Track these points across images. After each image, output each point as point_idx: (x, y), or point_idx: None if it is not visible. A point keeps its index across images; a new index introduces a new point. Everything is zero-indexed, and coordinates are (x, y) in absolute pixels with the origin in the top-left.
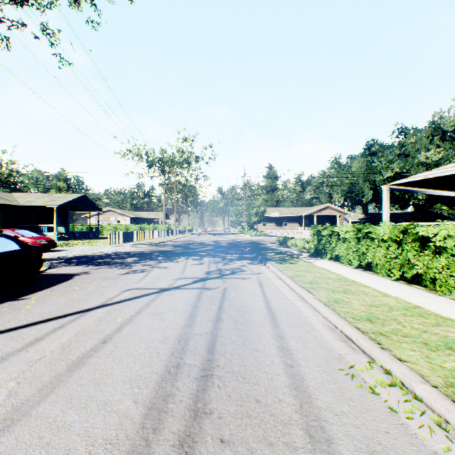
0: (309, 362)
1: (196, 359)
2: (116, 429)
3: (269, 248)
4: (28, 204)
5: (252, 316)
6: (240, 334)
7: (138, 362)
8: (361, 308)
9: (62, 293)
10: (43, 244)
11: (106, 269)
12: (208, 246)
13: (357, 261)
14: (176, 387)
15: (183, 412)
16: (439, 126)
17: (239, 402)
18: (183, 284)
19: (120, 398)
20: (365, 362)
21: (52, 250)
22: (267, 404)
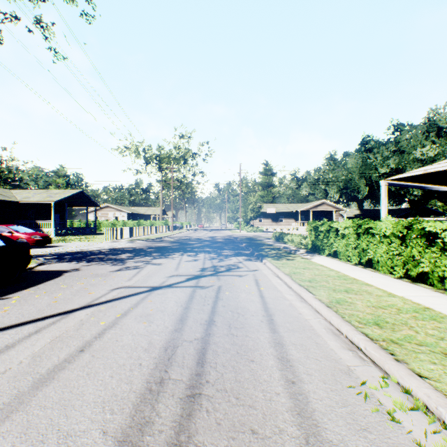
0: (313, 377)
1: (183, 373)
2: None
3: (266, 244)
4: (26, 200)
5: (248, 319)
6: (234, 341)
7: (115, 377)
8: (366, 310)
9: (47, 292)
10: (38, 239)
11: (98, 266)
12: (204, 242)
13: (357, 257)
14: (157, 411)
15: None
16: (435, 123)
17: (232, 433)
18: (176, 281)
19: (87, 427)
20: (378, 378)
21: (48, 246)
22: (265, 436)
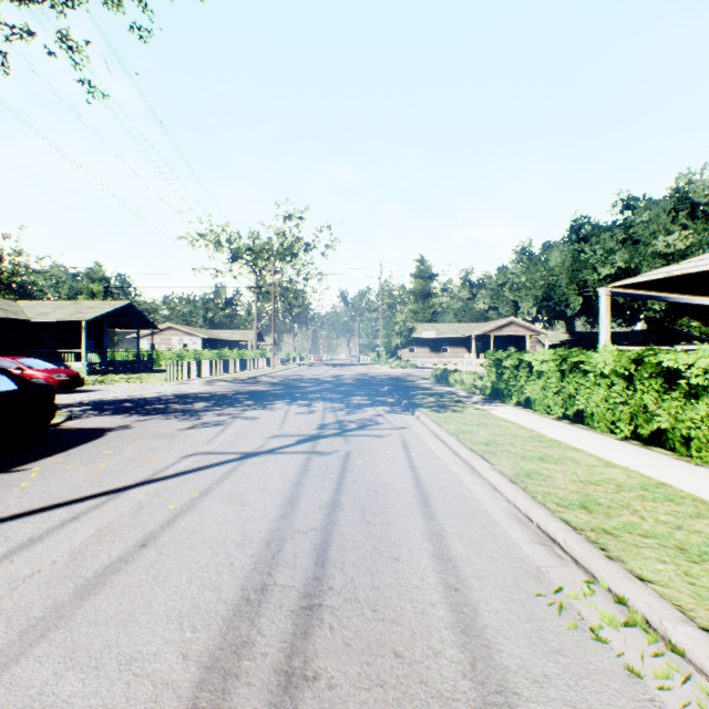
0: (486, 581)
1: (295, 576)
2: (147, 708)
3: (420, 387)
4: (42, 318)
5: (391, 500)
6: (371, 531)
7: (196, 582)
8: (570, 487)
9: (83, 461)
10: (63, 380)
11: (159, 421)
12: (324, 384)
13: (560, 408)
14: (258, 627)
15: (266, 677)
16: (687, 196)
17: (366, 656)
18: (281, 445)
19: (159, 649)
20: (581, 583)
21: (78, 390)
22: (414, 660)
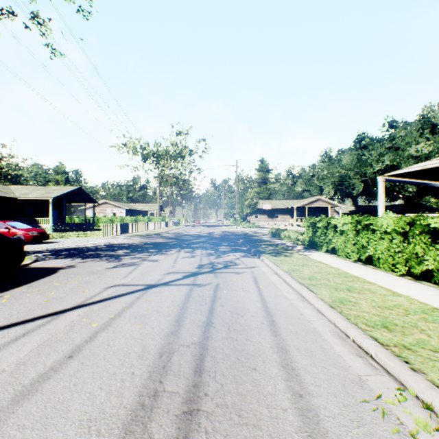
0: (322, 388)
1: (179, 383)
2: None
3: (262, 240)
4: (24, 196)
5: (248, 320)
6: (234, 345)
7: (105, 389)
8: (372, 311)
9: (39, 291)
10: (35, 236)
11: (93, 263)
12: (201, 238)
13: (356, 254)
14: (149, 432)
15: None
16: (429, 120)
17: None
18: (173, 279)
19: None
20: (394, 390)
21: (45, 242)
22: None
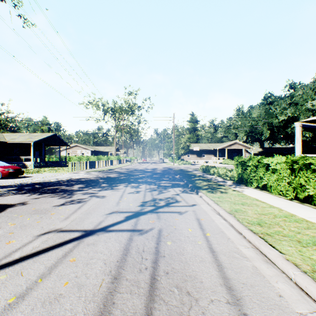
0: None
1: None
2: None
3: (196, 175)
4: (12, 140)
5: (207, 314)
6: None
7: None
8: None
9: None
10: (10, 172)
11: (46, 199)
12: (146, 173)
13: (292, 192)
14: None
15: None
16: None
17: None
18: (113, 222)
19: None
20: None
21: (20, 177)
22: None
